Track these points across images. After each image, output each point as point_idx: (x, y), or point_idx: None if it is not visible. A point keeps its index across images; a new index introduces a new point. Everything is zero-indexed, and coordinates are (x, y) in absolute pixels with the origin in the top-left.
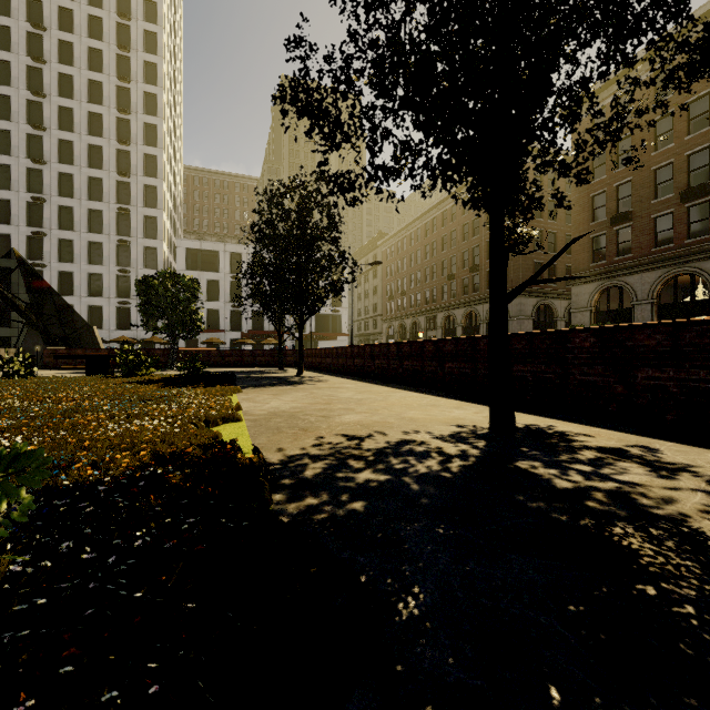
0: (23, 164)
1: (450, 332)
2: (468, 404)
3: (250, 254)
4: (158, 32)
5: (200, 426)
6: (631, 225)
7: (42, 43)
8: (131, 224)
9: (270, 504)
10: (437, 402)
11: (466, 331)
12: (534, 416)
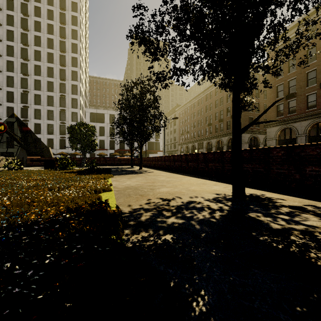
0: (19, 76)
1: (209, 149)
2: (220, 183)
3: (118, 115)
4: (77, 16)
5: (92, 193)
6: (296, 99)
7: (27, 22)
8: (66, 102)
9: (122, 235)
10: (205, 182)
11: (217, 149)
12: (253, 189)
